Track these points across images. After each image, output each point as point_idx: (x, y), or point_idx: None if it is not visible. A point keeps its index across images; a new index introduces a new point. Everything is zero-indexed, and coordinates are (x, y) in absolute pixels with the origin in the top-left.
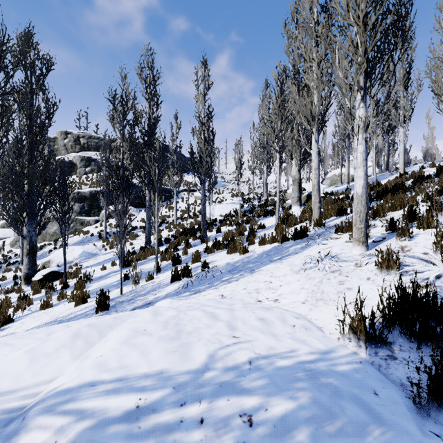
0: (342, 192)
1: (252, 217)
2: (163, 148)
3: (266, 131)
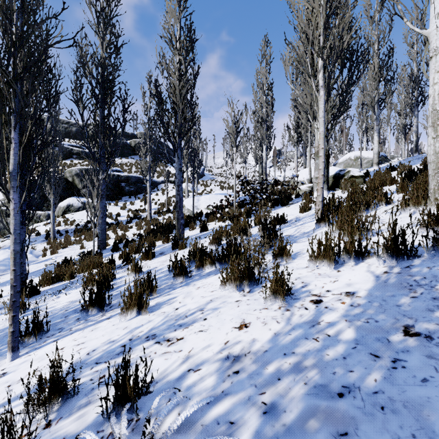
0: (386, 170)
1: (255, 208)
2: (125, 110)
3: (265, 102)
